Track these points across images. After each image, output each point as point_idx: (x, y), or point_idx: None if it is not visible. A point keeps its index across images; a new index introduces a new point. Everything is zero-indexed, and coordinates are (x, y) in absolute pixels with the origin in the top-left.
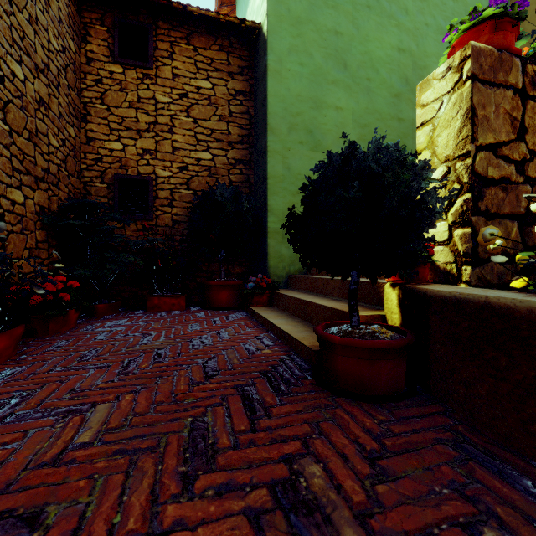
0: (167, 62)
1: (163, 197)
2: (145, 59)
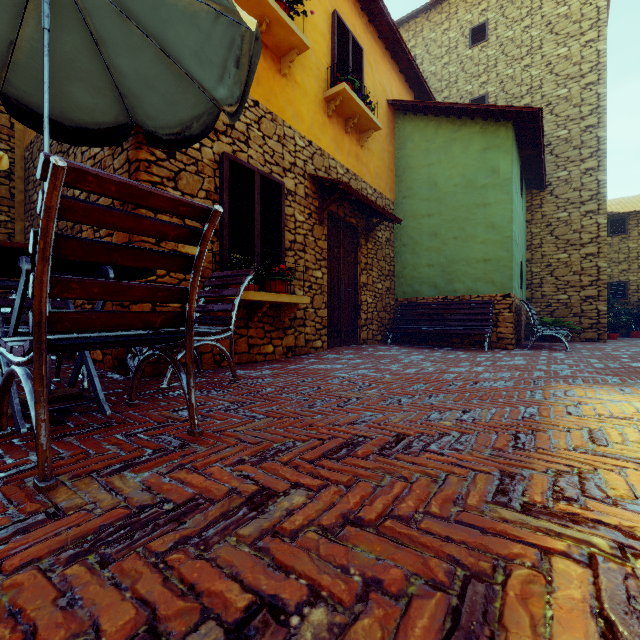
0: (634, 229)
1: (632, 289)
2: (623, 232)
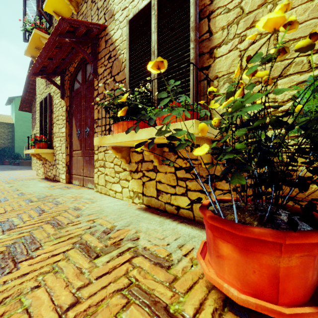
0: None
1: None
2: None
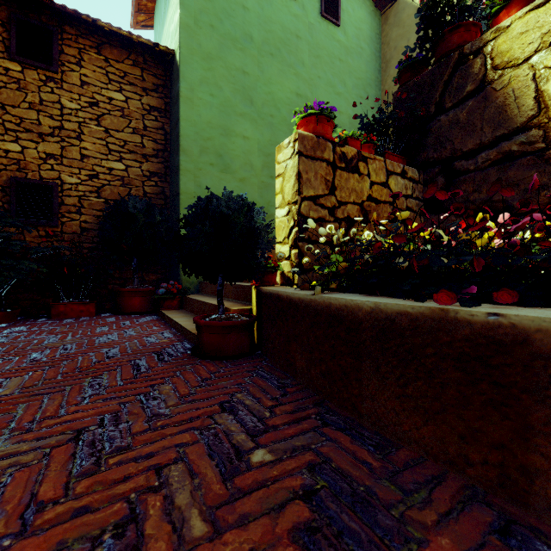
0: (74, 68)
1: (70, 203)
2: (48, 62)
